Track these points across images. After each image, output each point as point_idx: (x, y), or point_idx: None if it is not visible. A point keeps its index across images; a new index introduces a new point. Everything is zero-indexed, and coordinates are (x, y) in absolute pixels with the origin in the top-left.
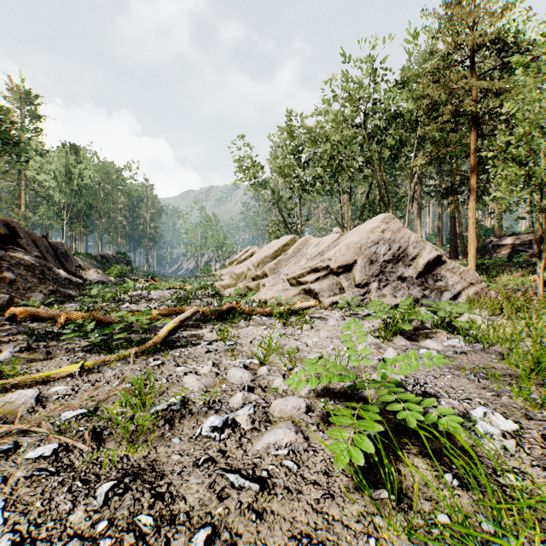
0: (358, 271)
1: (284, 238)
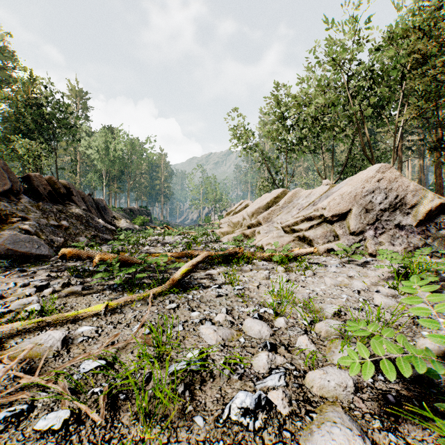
0: (353, 220)
1: (275, 191)
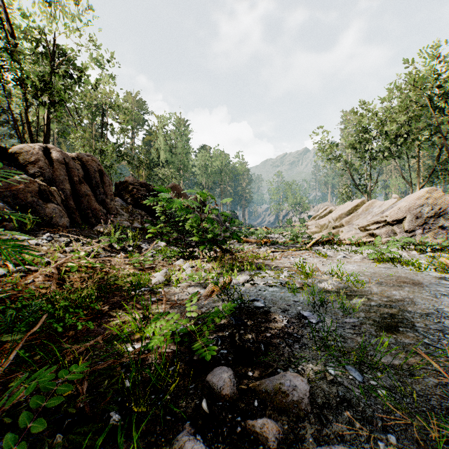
0: (406, 223)
1: (355, 201)
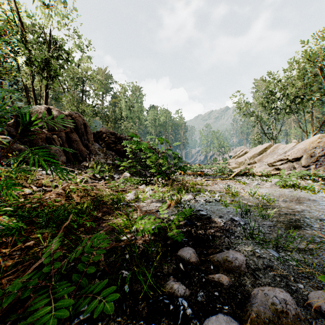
0: (303, 160)
1: (265, 145)
